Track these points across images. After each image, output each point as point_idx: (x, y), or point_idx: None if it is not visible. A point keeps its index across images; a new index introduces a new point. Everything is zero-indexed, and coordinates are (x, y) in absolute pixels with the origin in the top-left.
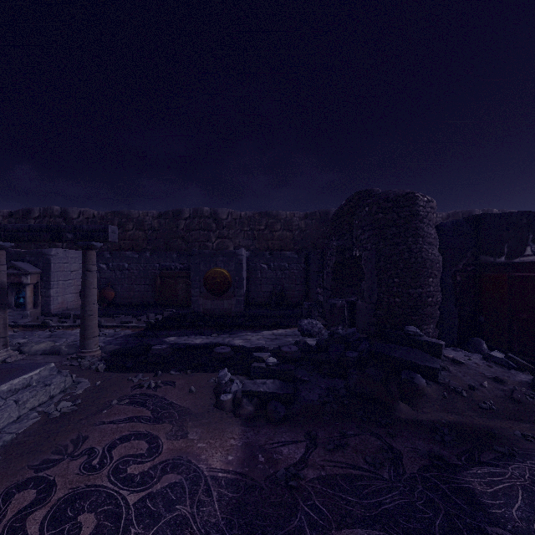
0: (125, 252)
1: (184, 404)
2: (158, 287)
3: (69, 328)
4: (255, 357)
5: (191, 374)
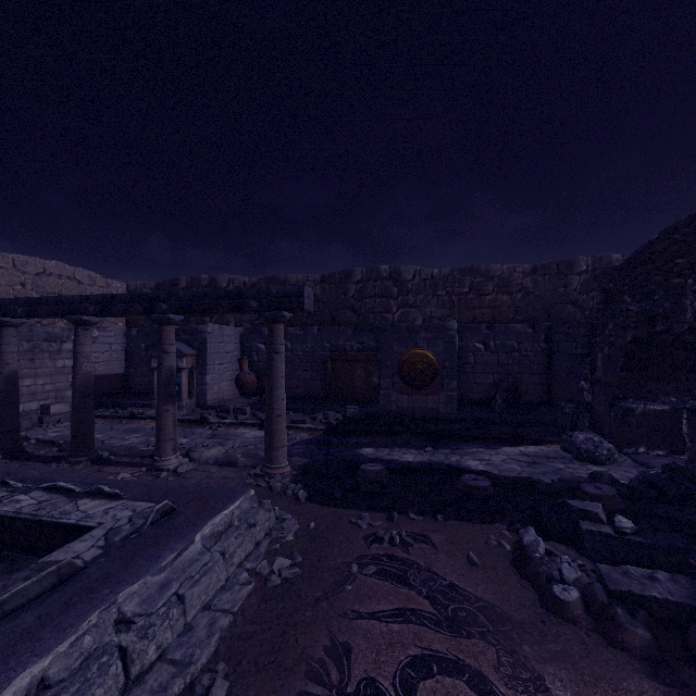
0: (288, 328)
1: (479, 592)
2: (329, 374)
3: (231, 426)
4: (579, 510)
5: (445, 522)
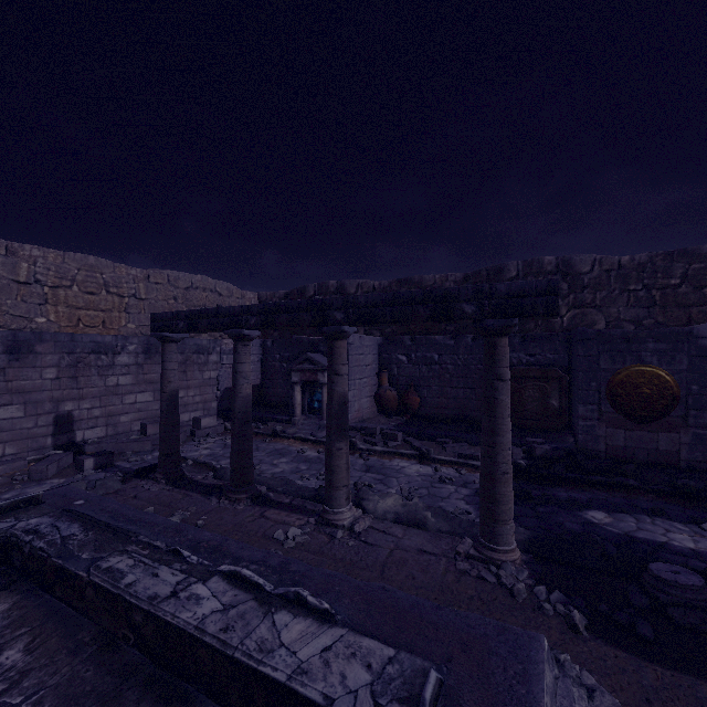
0: (434, 337)
1: None
2: None
3: (384, 455)
4: None
5: None
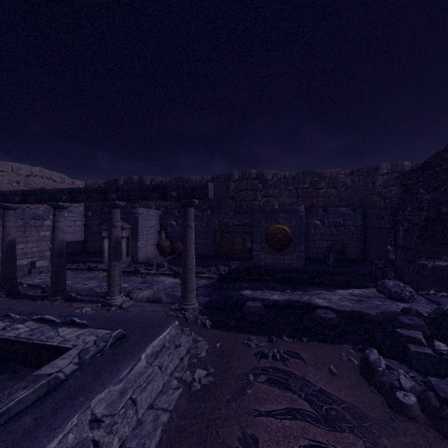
0: None
1: (342, 396)
2: (218, 241)
3: (155, 275)
4: (407, 337)
5: (308, 343)
